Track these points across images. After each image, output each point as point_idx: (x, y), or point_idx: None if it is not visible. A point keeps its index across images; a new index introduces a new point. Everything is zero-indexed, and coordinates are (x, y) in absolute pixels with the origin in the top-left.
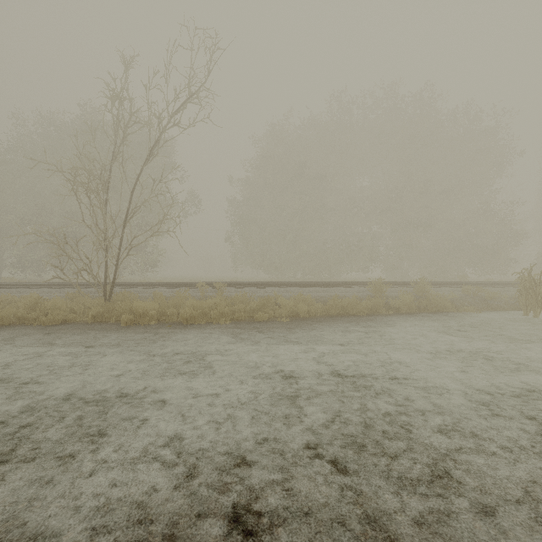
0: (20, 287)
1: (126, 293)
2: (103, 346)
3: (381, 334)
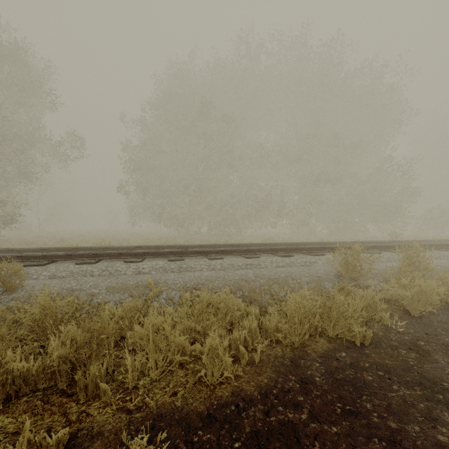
0: None
1: None
2: None
3: None
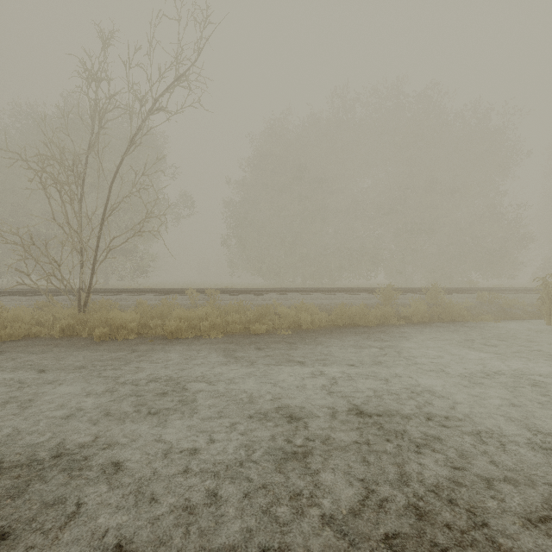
0: None
1: (104, 302)
2: (63, 370)
3: (398, 350)
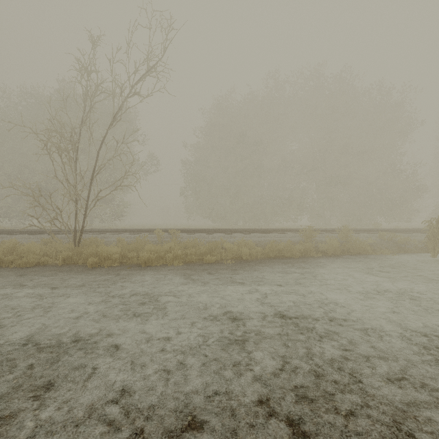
0: (4, 233)
1: (93, 239)
2: (68, 287)
3: (314, 275)
